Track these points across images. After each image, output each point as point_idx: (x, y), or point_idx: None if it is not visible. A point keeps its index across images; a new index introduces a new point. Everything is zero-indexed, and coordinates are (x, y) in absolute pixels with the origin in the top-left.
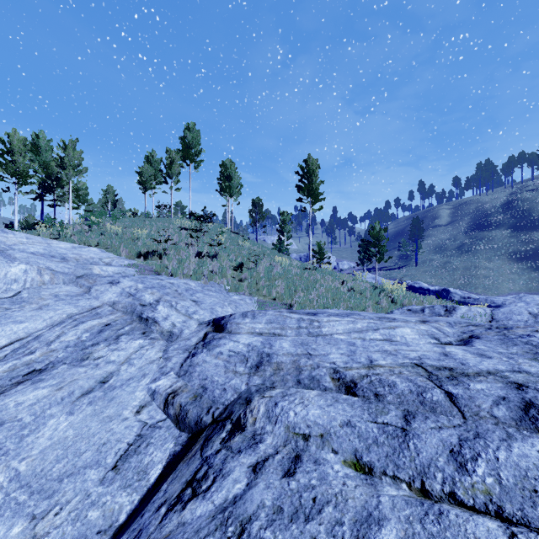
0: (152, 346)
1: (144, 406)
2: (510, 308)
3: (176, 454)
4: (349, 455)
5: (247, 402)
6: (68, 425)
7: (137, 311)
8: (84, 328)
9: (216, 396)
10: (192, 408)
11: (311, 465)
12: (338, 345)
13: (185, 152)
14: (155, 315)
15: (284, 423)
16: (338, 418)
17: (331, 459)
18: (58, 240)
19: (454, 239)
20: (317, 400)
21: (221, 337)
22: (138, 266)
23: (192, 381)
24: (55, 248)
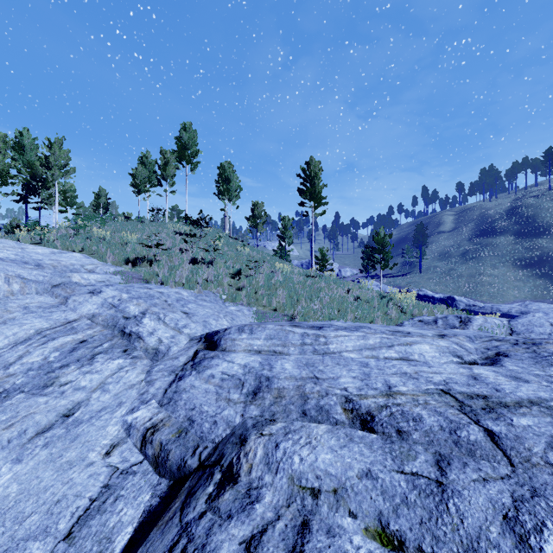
0: (134, 367)
1: (116, 445)
2: (529, 319)
3: (152, 510)
4: (372, 520)
5: (241, 442)
6: (12, 478)
7: (119, 324)
8: (54, 346)
9: (204, 431)
10: (174, 447)
11: (323, 537)
12: (349, 366)
13: (181, 152)
14: (139, 329)
15: (287, 472)
16: (355, 467)
17: (348, 526)
18: (39, 245)
19: (458, 246)
20: (328, 439)
21: (214, 356)
22: (125, 273)
23: (177, 412)
24: (29, 253)
